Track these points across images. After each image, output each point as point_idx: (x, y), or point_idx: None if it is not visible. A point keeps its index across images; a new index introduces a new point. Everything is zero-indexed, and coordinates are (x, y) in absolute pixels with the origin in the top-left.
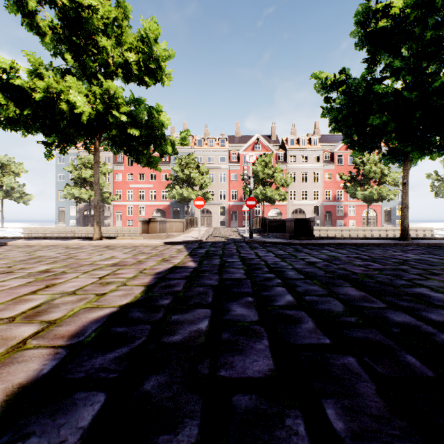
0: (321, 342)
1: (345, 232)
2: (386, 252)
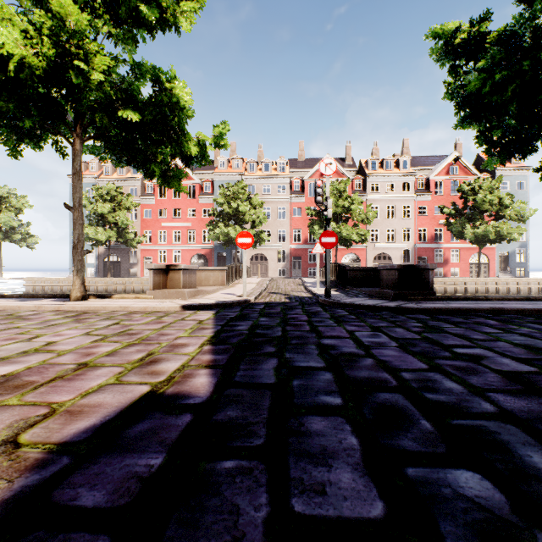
0: None
1: (449, 285)
2: None
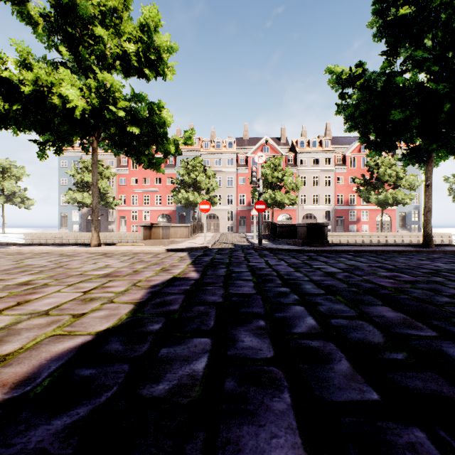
0: (366, 397)
1: (359, 238)
2: (410, 260)
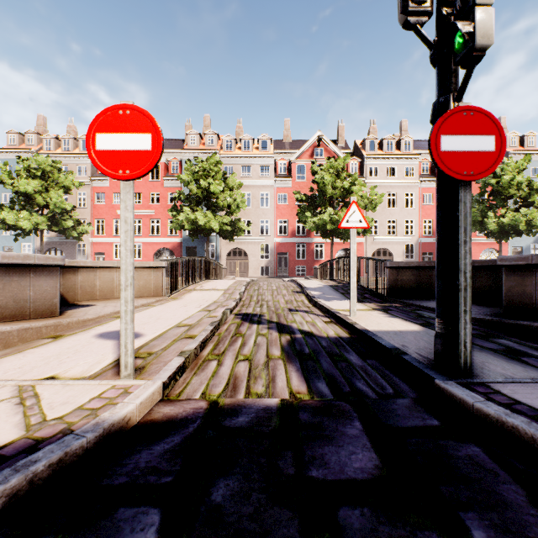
0: None
1: None
2: None
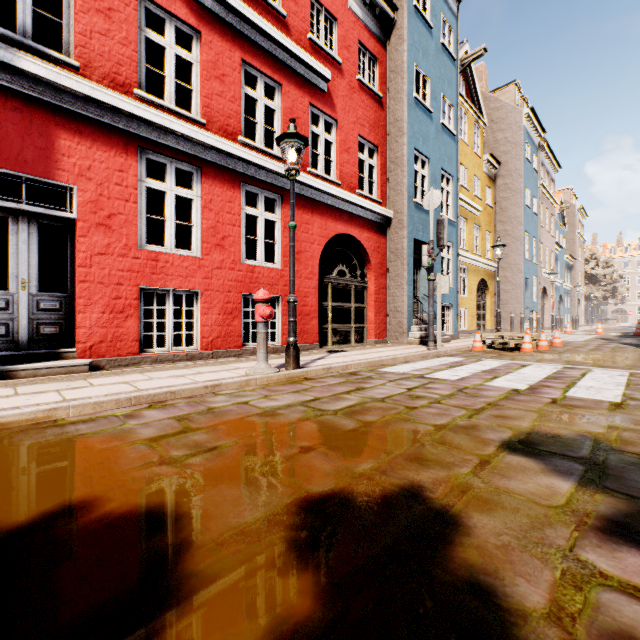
0: None
1: None
2: None
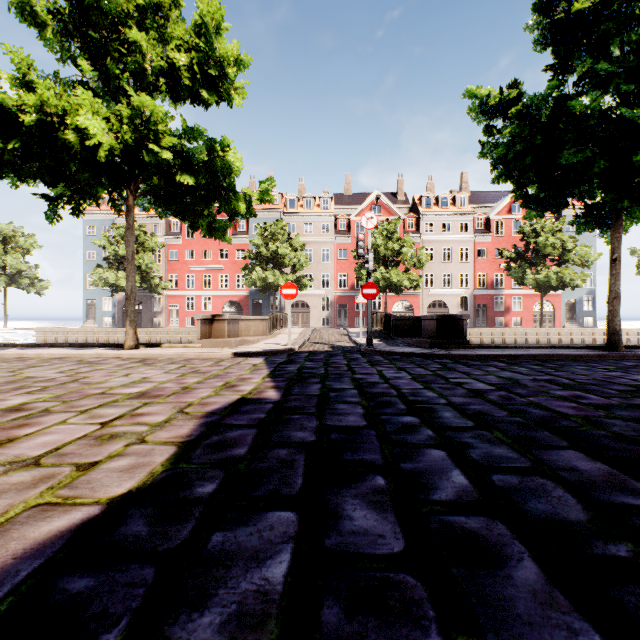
0: None
1: (509, 336)
2: (593, 371)
